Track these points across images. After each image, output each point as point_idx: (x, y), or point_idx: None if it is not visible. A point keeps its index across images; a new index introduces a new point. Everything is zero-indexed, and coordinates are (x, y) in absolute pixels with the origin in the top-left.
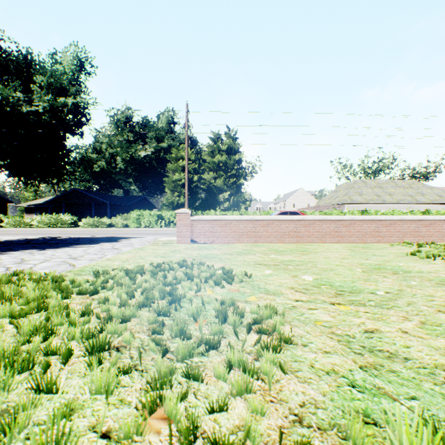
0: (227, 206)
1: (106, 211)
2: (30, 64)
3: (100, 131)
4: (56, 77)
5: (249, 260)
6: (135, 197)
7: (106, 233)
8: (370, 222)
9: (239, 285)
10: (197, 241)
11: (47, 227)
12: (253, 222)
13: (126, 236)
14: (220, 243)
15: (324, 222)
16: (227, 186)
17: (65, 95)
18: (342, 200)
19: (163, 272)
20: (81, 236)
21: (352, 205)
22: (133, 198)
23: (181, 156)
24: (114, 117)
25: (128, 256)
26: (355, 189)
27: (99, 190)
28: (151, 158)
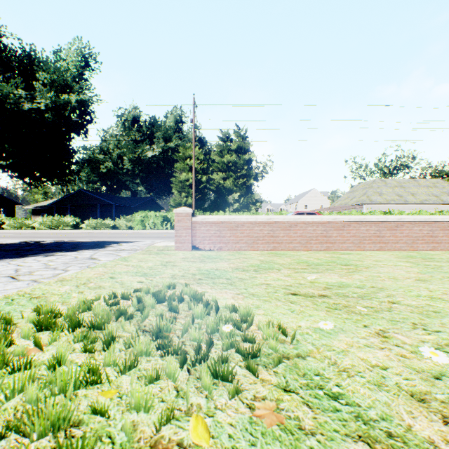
0: (236, 208)
1: (112, 212)
2: (33, 61)
3: (107, 132)
4: (59, 73)
5: (274, 283)
6: (142, 198)
7: (104, 236)
8: (422, 224)
9: (275, 378)
10: (201, 248)
11: (49, 229)
12: (271, 223)
13: (120, 240)
14: (229, 250)
15: (362, 224)
16: (237, 187)
17: (69, 93)
18: (360, 201)
19: (122, 315)
20: (68, 240)
21: (371, 206)
22: (139, 199)
23: (188, 155)
24: (121, 117)
25: (96, 272)
26: (374, 189)
27: (107, 191)
28: (158, 158)
